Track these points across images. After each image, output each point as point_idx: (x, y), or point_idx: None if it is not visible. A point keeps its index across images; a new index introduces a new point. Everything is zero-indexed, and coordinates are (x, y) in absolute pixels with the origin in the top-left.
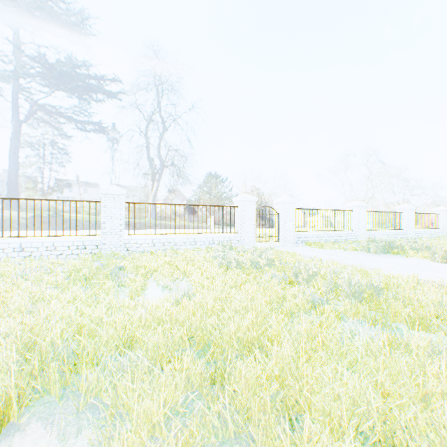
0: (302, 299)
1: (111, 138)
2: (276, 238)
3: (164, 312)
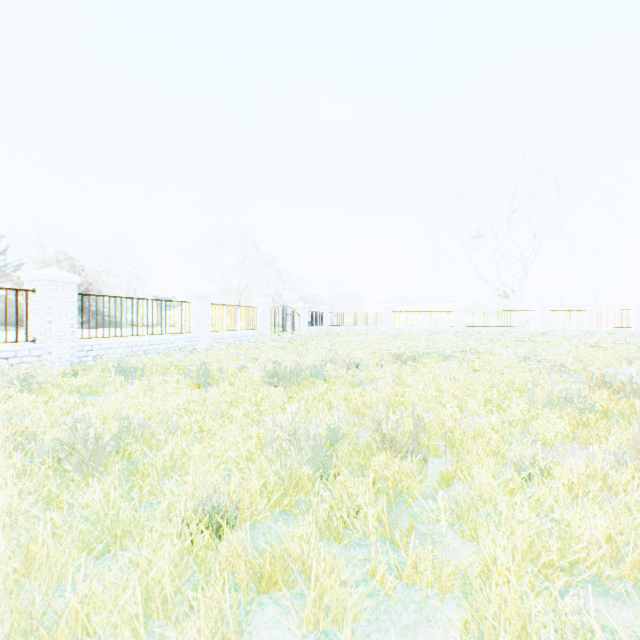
0: None
1: None
2: None
3: None
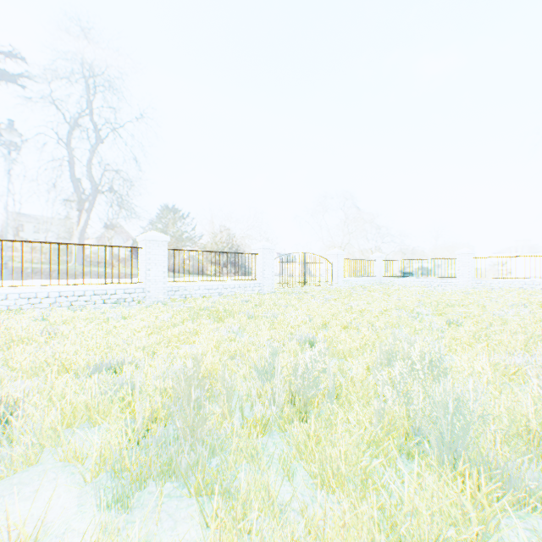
0: None
1: None
2: None
3: None
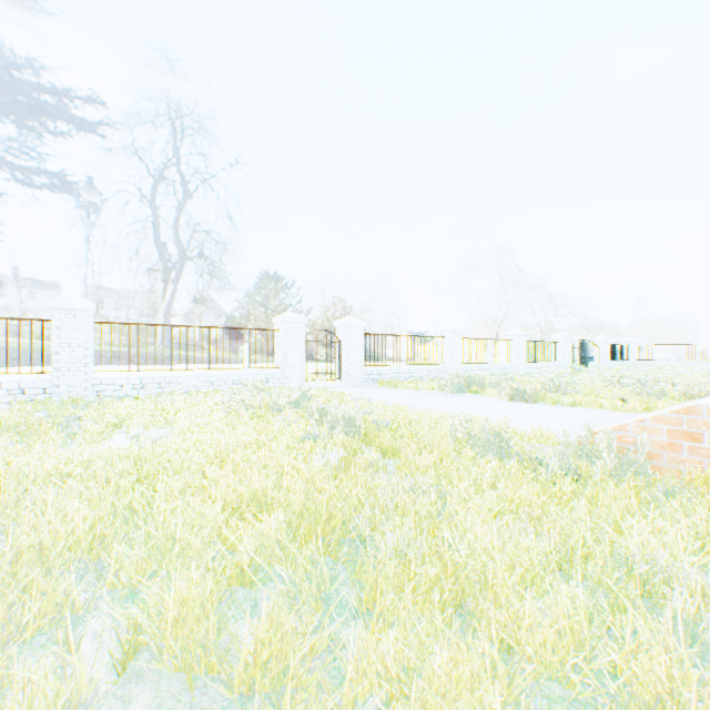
0: (295, 438)
1: (82, 206)
2: (338, 375)
3: (115, 454)
